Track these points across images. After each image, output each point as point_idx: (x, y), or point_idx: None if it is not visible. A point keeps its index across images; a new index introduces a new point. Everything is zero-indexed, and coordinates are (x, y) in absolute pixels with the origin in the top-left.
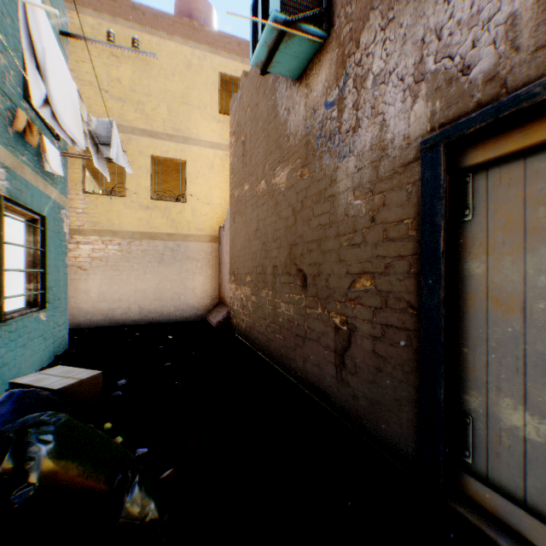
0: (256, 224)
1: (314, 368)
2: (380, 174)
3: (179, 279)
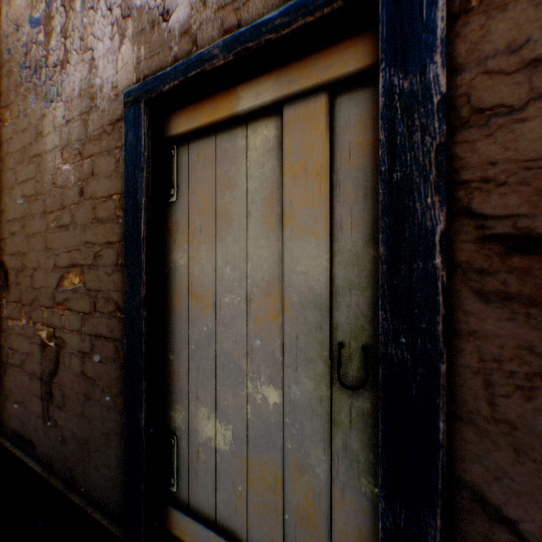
0: None
1: (19, 408)
2: (89, 131)
3: None
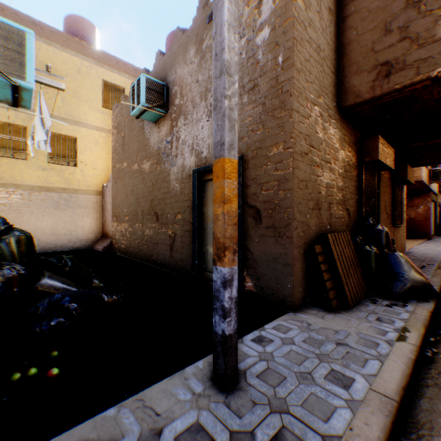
0: (132, 187)
1: (162, 256)
2: (183, 176)
3: (72, 220)
